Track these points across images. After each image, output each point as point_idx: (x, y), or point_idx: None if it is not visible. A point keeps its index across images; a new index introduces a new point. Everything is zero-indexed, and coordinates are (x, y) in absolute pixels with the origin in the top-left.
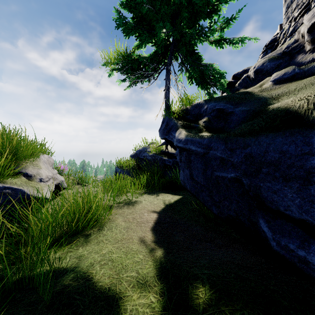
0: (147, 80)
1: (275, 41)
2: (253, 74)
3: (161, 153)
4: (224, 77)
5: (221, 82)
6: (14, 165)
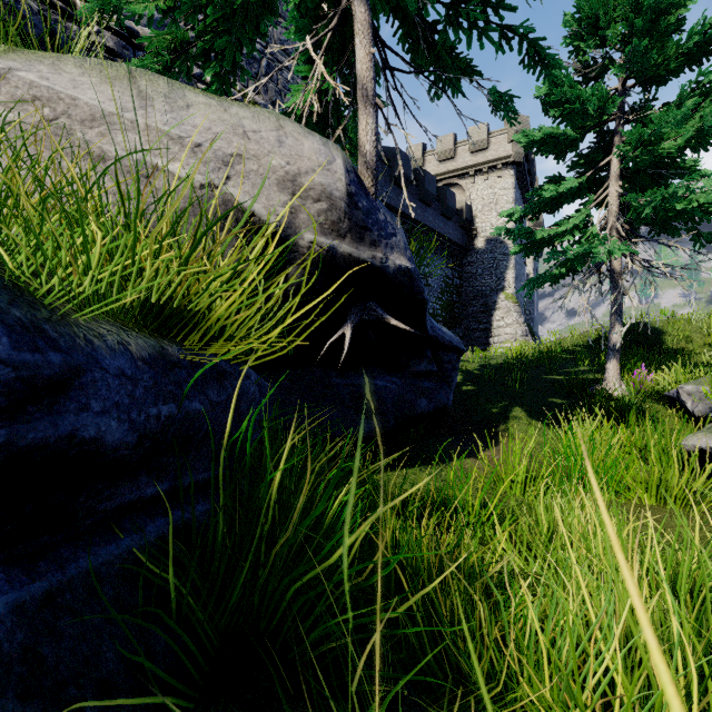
0: None
1: None
2: None
3: None
4: None
5: None
6: None
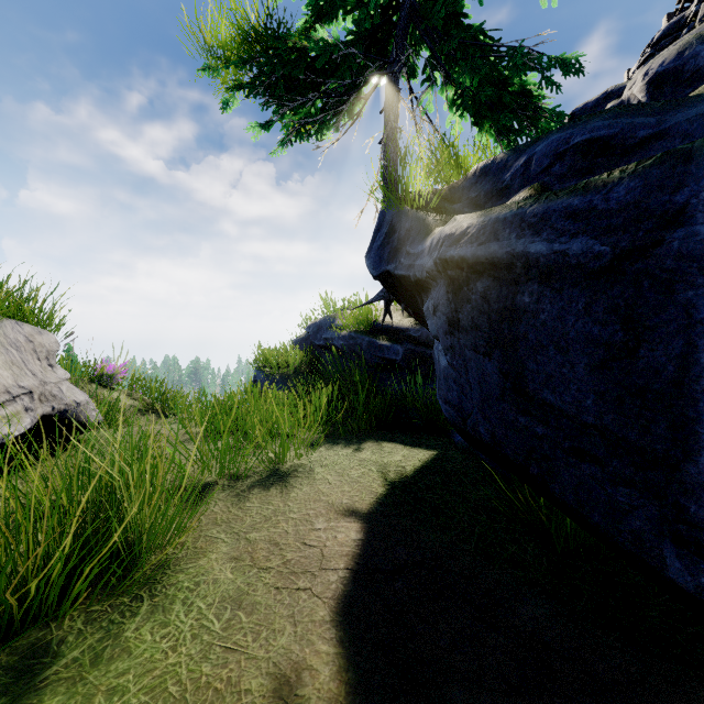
0: (333, 125)
1: (681, 27)
2: (645, 89)
3: (372, 331)
4: (575, 72)
5: (554, 108)
6: None
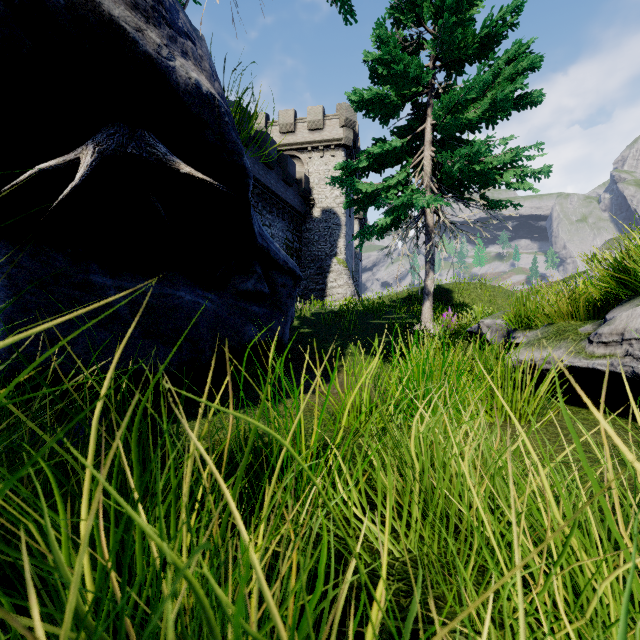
0: None
1: None
2: None
3: None
4: None
5: None
6: (633, 296)
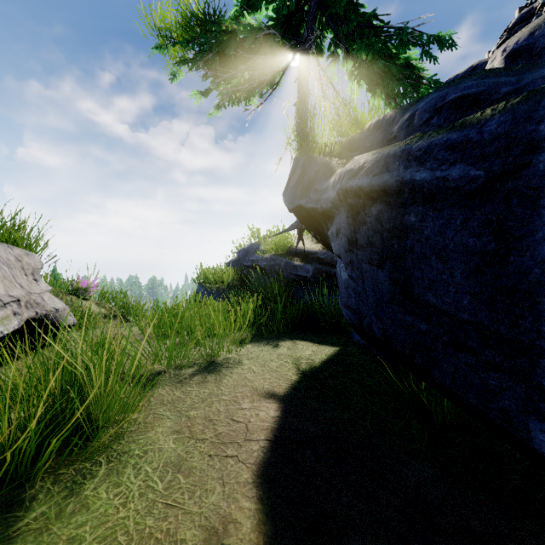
0: (257, 93)
1: (531, 15)
2: (503, 62)
3: (288, 254)
4: (449, 46)
5: (432, 76)
6: None
